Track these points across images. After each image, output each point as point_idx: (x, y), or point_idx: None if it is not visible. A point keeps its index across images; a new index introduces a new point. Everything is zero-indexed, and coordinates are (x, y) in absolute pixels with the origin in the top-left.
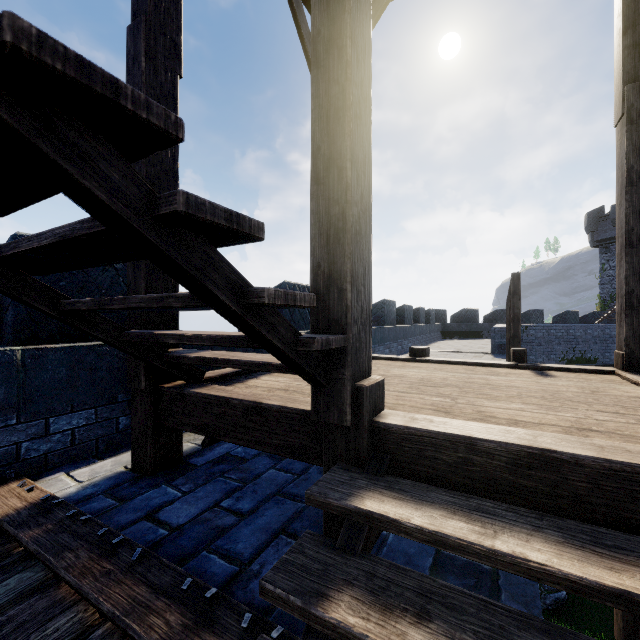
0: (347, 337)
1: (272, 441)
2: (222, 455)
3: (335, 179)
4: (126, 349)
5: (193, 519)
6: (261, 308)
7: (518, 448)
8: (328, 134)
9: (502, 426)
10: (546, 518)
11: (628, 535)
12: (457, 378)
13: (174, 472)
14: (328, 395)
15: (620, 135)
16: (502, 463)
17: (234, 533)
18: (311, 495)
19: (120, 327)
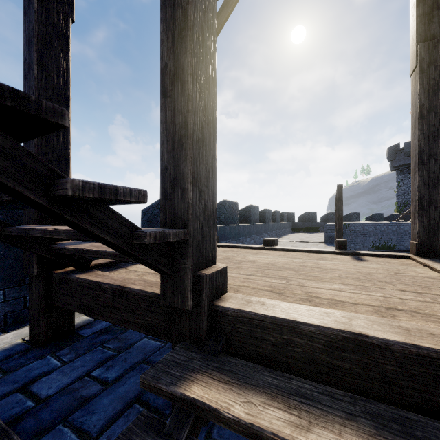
0: (188, 231)
1: (133, 320)
2: (109, 326)
3: (179, 92)
4: (10, 242)
5: (64, 389)
6: (82, 202)
7: (334, 332)
8: (173, 52)
9: (322, 308)
10: (359, 402)
11: (436, 422)
12: (295, 262)
13: (64, 342)
14: (173, 282)
15: (414, 81)
16: (320, 345)
17: (95, 403)
18: (145, 379)
19: (3, 223)
